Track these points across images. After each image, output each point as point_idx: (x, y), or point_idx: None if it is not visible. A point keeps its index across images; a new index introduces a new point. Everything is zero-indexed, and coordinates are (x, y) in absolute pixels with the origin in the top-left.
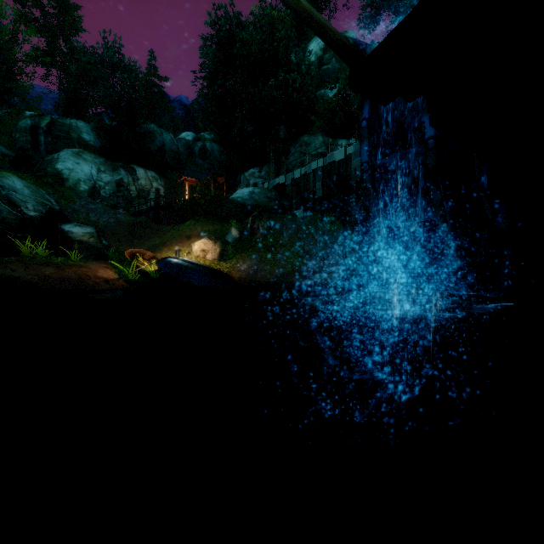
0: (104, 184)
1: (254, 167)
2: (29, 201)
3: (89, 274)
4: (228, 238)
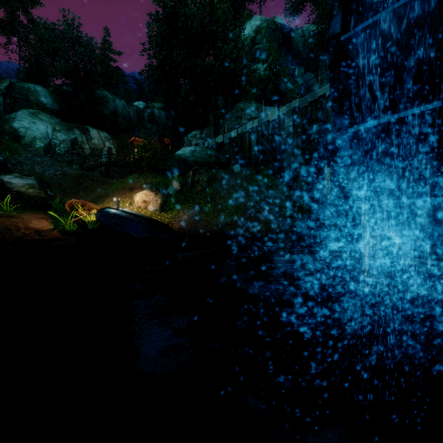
0: (60, 142)
1: (196, 130)
2: None
3: (19, 224)
4: (169, 190)
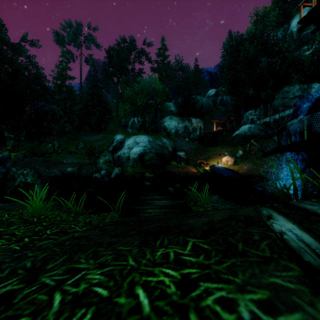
0: (180, 128)
1: (251, 110)
2: (169, 146)
3: (189, 170)
4: (237, 154)
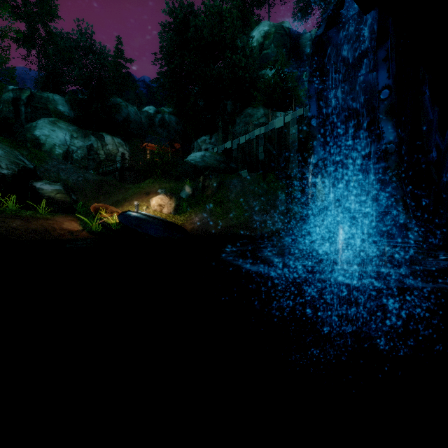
0: (77, 148)
1: (205, 135)
2: (2, 161)
3: (55, 226)
4: (182, 194)
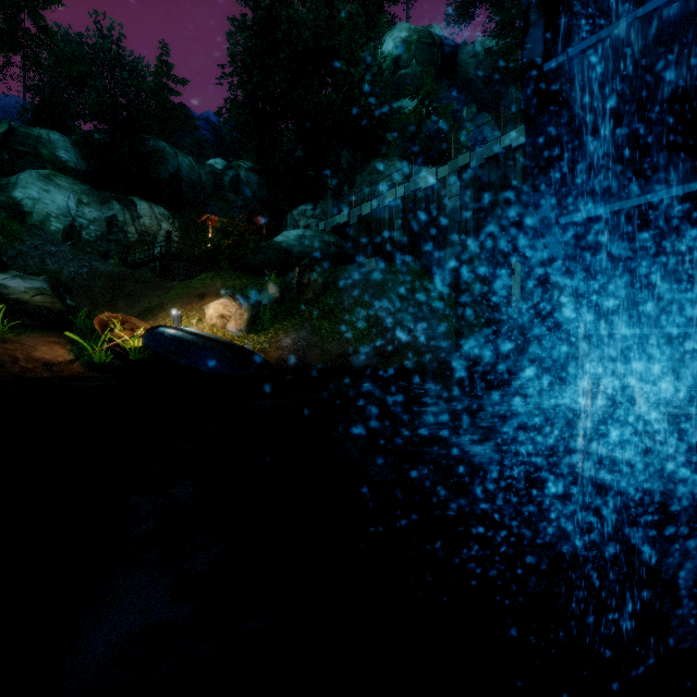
0: (88, 221)
1: (306, 203)
2: None
3: (17, 353)
4: (262, 298)
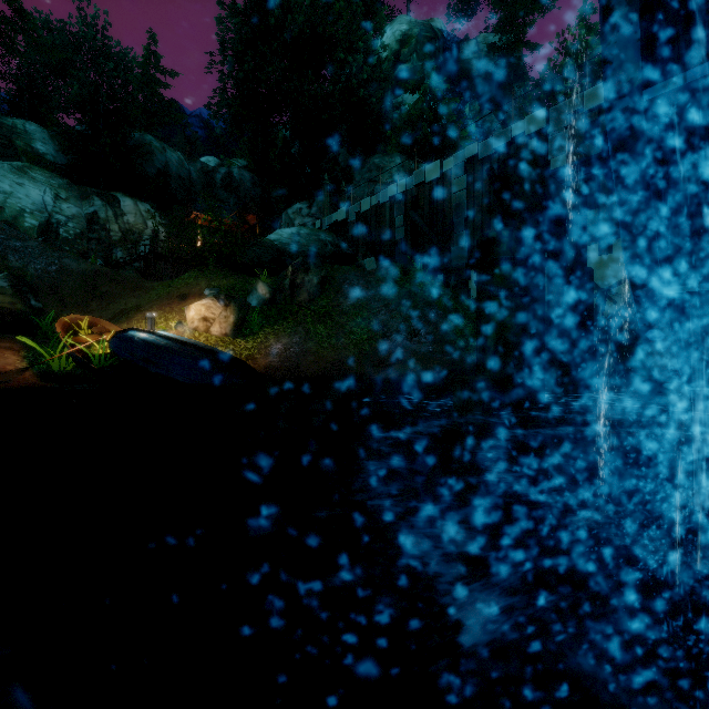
0: (66, 218)
1: (301, 201)
2: None
3: None
4: (251, 299)
